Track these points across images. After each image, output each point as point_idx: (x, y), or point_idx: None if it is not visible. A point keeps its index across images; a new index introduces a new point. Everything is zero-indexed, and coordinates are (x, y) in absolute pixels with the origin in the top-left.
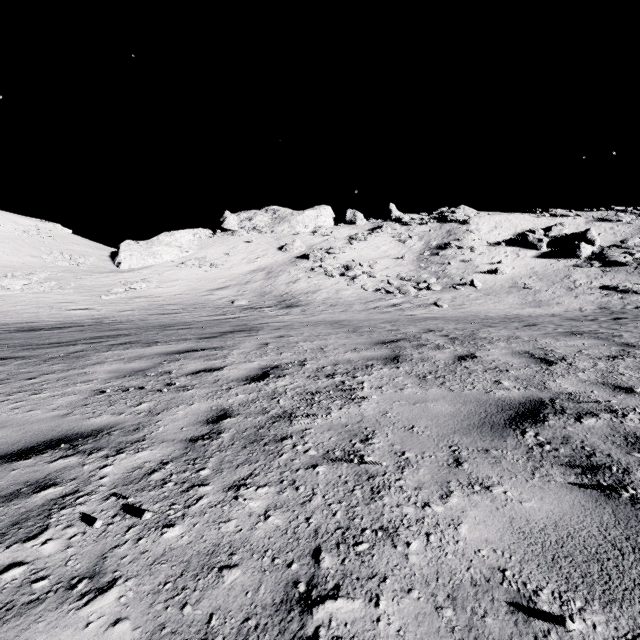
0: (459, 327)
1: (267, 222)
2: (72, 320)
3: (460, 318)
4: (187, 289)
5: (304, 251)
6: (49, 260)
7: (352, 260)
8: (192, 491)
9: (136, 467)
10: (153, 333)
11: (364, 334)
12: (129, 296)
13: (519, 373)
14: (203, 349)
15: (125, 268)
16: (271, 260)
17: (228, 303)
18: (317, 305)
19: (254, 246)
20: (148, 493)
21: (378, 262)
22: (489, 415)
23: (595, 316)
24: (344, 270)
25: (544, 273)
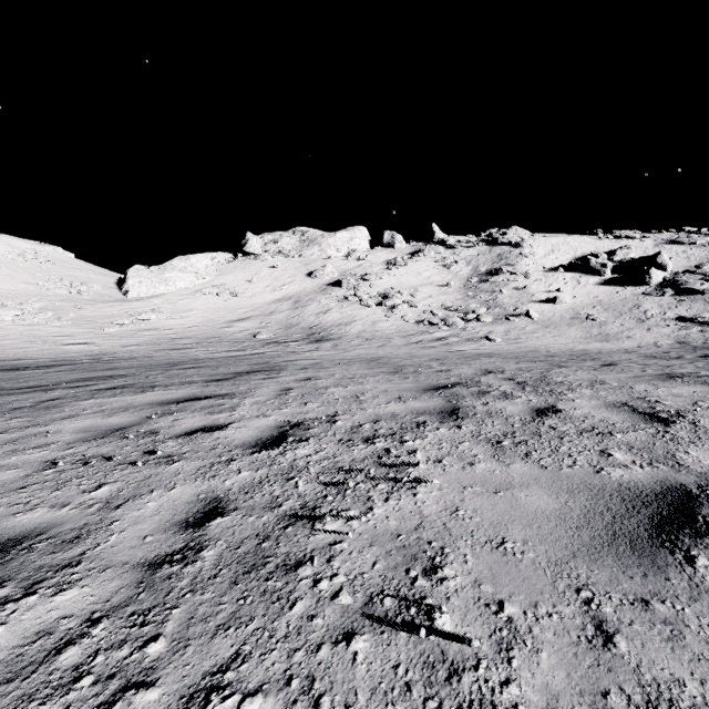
0: (523, 367)
1: (294, 245)
2: (66, 357)
3: (519, 355)
4: (203, 320)
5: (336, 277)
6: (46, 287)
7: (390, 288)
8: (120, 704)
9: (42, 631)
10: (155, 373)
11: (409, 376)
12: (136, 328)
13: (629, 438)
14: (208, 397)
15: (133, 297)
16: (299, 288)
17: (249, 336)
18: (351, 339)
19: (280, 272)
20: (37, 708)
21: (420, 290)
22: (617, 518)
23: (678, 353)
24: (381, 299)
25: (610, 302)
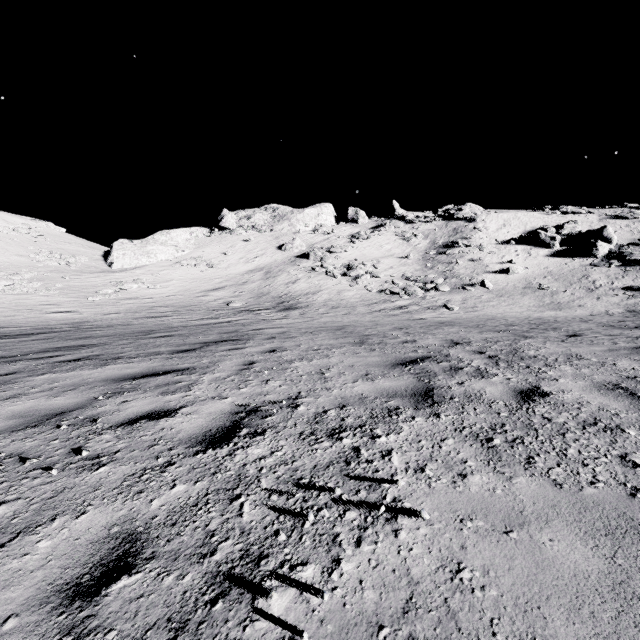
0: (488, 338)
1: (266, 220)
2: (47, 325)
3: (479, 324)
4: (181, 290)
5: (304, 250)
6: (37, 259)
7: (354, 259)
8: None
9: None
10: (125, 343)
11: (375, 348)
12: (118, 297)
13: None
14: (167, 372)
15: (117, 268)
16: (270, 259)
17: (223, 305)
18: (318, 307)
19: (252, 245)
20: None
21: (382, 261)
22: None
23: (633, 321)
24: (346, 270)
25: (559, 273)
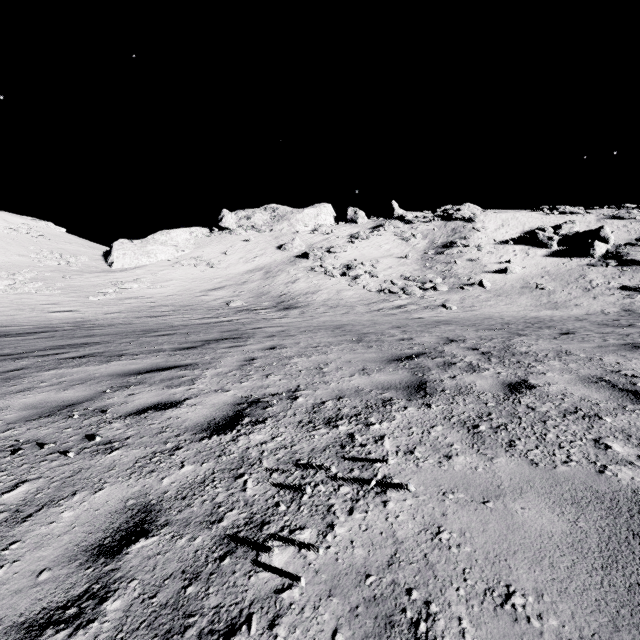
0: (483, 335)
1: (266, 220)
2: (49, 324)
3: (476, 322)
4: (181, 289)
5: (304, 250)
6: (38, 259)
7: (354, 259)
8: None
9: None
10: (128, 341)
11: (372, 345)
12: (119, 297)
13: (622, 423)
14: (170, 367)
15: (118, 268)
16: (269, 259)
17: (223, 304)
18: (317, 307)
19: (252, 245)
20: None
21: (381, 261)
22: None
23: (627, 320)
24: (345, 270)
25: (557, 273)
